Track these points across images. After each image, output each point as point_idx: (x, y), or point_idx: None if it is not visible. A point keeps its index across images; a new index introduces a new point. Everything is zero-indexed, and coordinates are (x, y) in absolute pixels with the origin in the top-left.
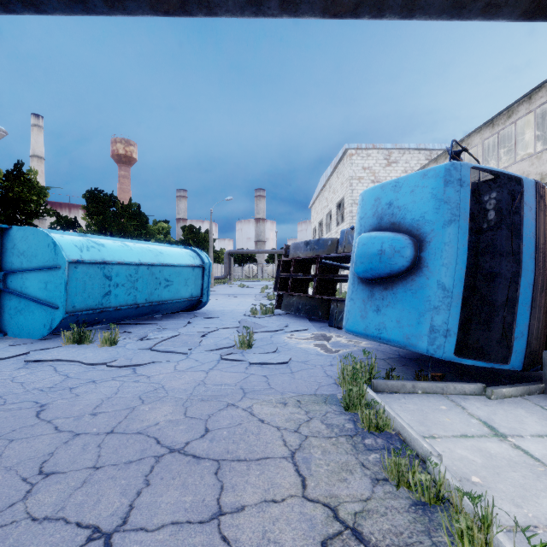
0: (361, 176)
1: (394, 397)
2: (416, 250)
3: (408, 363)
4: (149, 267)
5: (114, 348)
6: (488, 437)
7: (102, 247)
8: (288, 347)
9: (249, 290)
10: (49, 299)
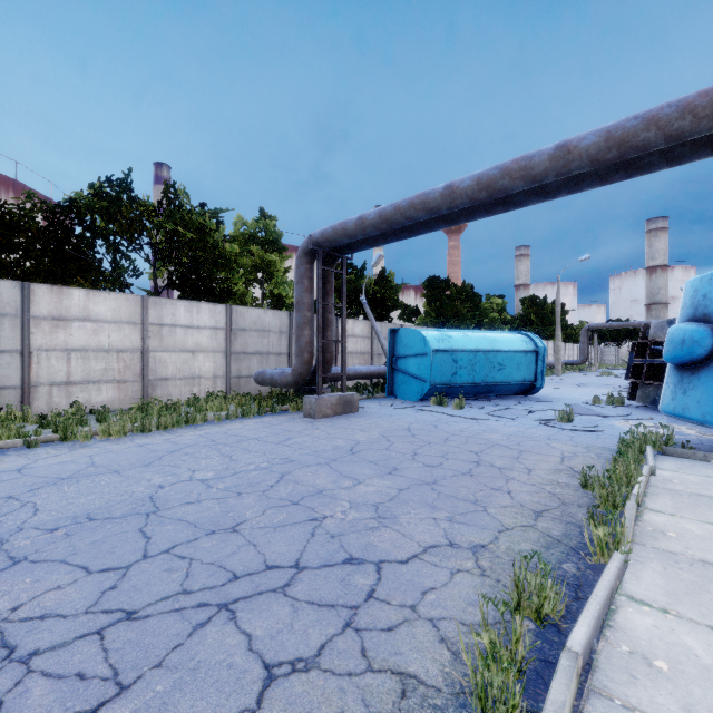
0: None
1: (679, 459)
2: None
3: None
4: (485, 353)
5: (462, 411)
6: None
7: (451, 338)
8: (610, 427)
9: (615, 380)
10: (421, 375)
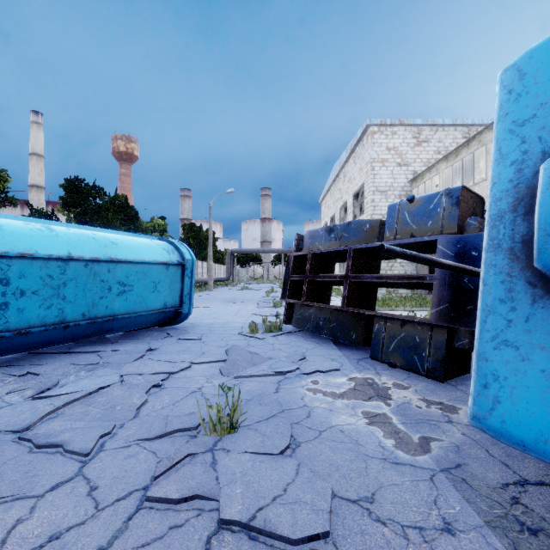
0: (384, 158)
1: None
2: None
3: None
4: (89, 264)
5: None
6: None
7: None
8: (313, 425)
9: (253, 293)
10: None
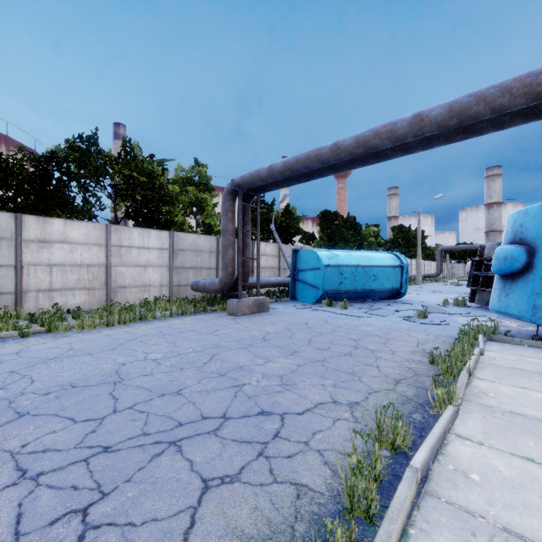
0: None
1: (502, 344)
2: (530, 257)
3: None
4: (363, 268)
5: (346, 310)
6: (537, 358)
7: (338, 257)
8: (455, 322)
9: (461, 288)
10: (315, 284)
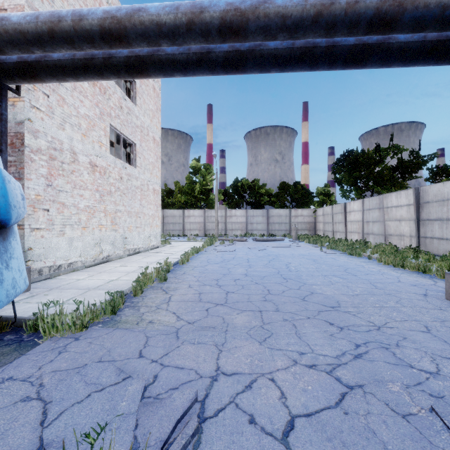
0: None
1: None
2: None
3: None
4: None
5: None
6: (68, 303)
7: None
8: None
9: None
10: None
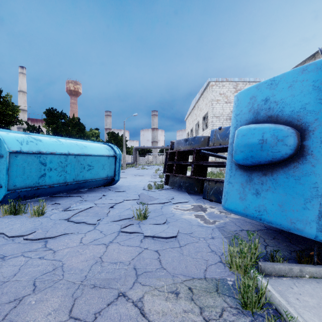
0: (218, 99)
1: (284, 283)
2: (298, 139)
3: (276, 236)
4: (76, 157)
5: (41, 218)
6: None
7: (40, 142)
8: (175, 218)
9: (148, 171)
10: None
